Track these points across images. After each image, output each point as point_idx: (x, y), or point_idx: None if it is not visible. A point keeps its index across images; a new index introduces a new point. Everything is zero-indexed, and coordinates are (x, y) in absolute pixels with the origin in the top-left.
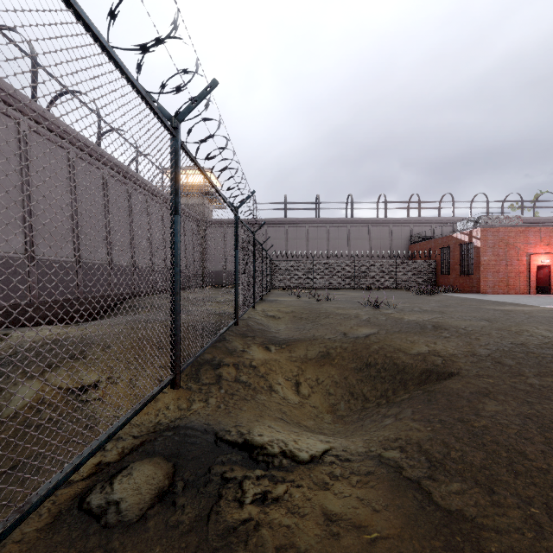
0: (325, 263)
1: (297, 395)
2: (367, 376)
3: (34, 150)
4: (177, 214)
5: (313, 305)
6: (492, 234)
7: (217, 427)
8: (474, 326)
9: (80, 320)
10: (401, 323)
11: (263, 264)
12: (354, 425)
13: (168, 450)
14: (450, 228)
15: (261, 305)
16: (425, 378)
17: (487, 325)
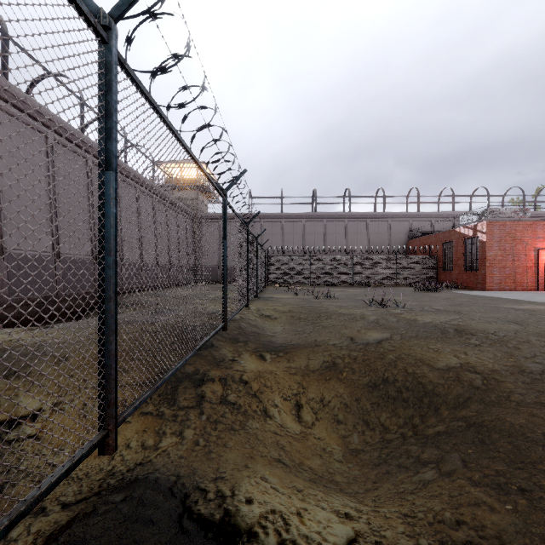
0: (322, 259)
1: (298, 420)
2: (385, 395)
3: (4, 133)
4: (110, 169)
5: (312, 303)
6: (498, 228)
7: (189, 482)
8: (505, 330)
9: (59, 319)
10: (416, 326)
11: (258, 259)
12: (376, 470)
13: (104, 542)
14: (450, 223)
15: (255, 303)
16: (463, 402)
17: (520, 329)
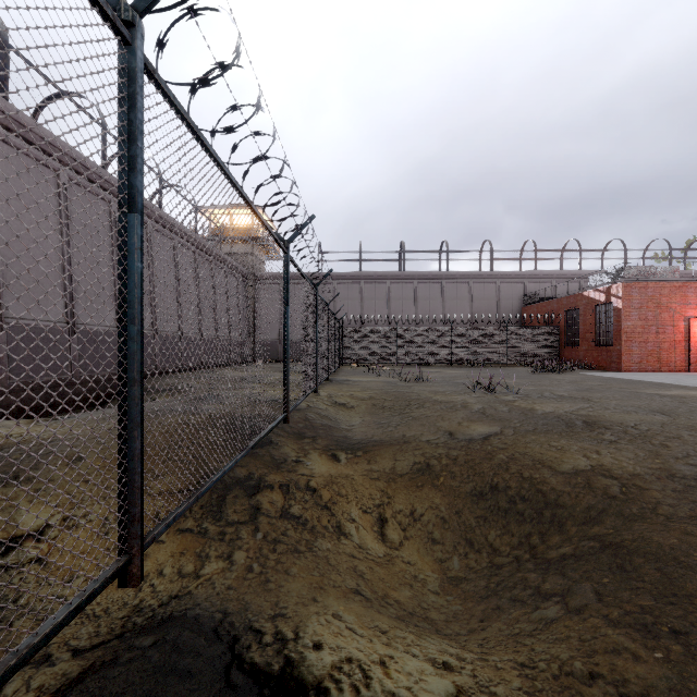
0: (412, 331)
1: (382, 538)
2: (494, 506)
3: (3, 169)
4: (134, 211)
5: (399, 388)
6: (638, 291)
7: (239, 621)
8: (649, 422)
9: (75, 408)
10: (533, 417)
11: (329, 332)
12: (483, 605)
13: None
14: (576, 285)
15: (327, 388)
16: (595, 515)
17: (668, 421)
